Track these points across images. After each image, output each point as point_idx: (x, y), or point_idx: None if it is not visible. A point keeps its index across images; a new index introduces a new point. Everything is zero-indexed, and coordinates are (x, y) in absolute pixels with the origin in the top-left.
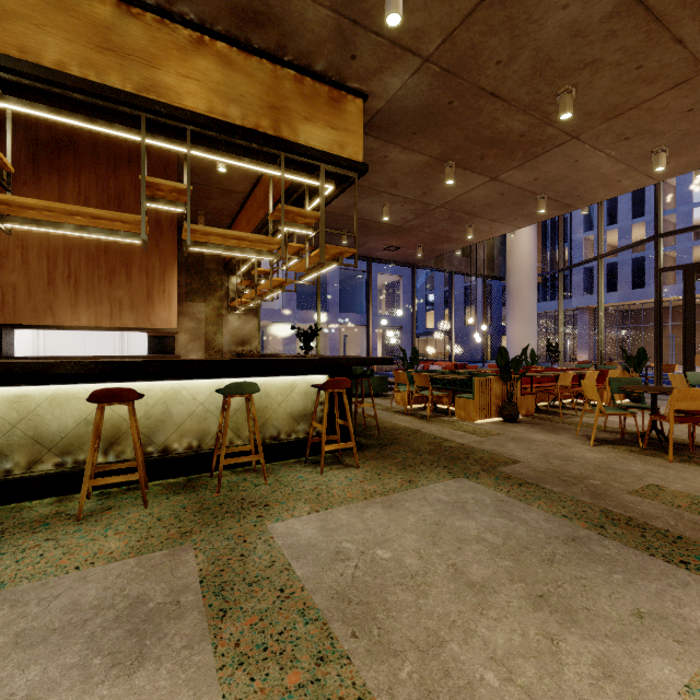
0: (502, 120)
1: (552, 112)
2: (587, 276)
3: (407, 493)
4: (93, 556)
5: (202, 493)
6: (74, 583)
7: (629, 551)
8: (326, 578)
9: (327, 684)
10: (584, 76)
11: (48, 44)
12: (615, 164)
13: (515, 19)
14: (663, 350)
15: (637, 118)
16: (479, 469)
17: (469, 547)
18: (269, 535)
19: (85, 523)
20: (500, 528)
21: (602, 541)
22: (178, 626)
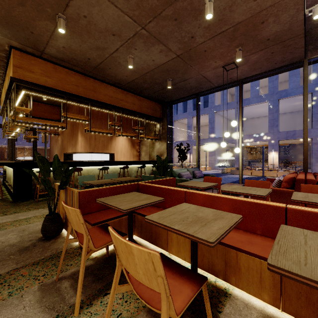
0: None
1: None
2: None
3: None
4: None
5: None
6: None
7: None
8: None
9: None
10: None
11: None
12: None
13: None
14: None
15: None
16: None
17: None
18: None
19: None
20: None
21: None
22: None
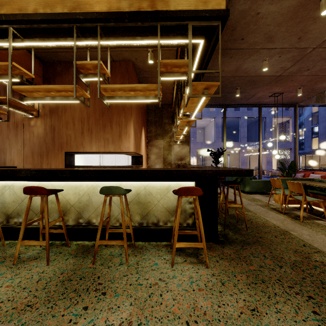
0: None
1: None
2: None
3: None
4: None
5: (86, 261)
6: None
7: None
8: None
9: None
10: None
11: (30, 2)
12: None
13: None
14: None
15: None
16: None
17: None
18: None
19: (13, 268)
20: None
21: None
22: None
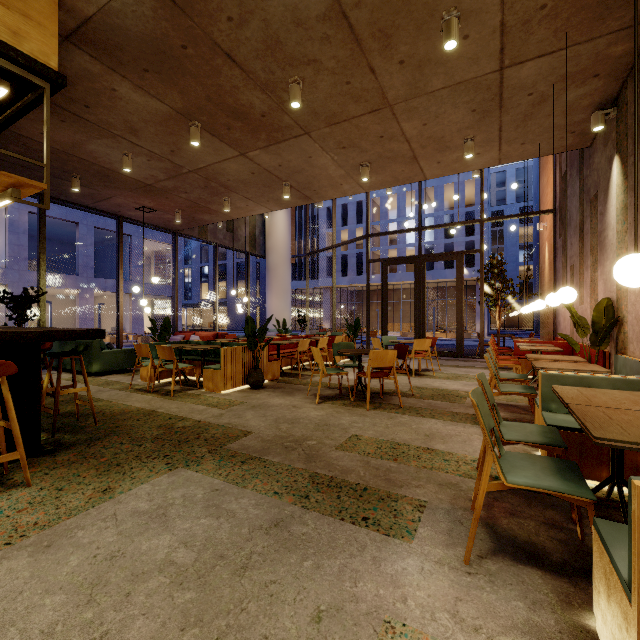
0: (243, 92)
1: (287, 100)
2: (329, 263)
3: (90, 513)
4: None
5: None
6: None
7: (324, 522)
8: None
9: None
10: (309, 72)
11: None
12: (338, 168)
13: None
14: (373, 320)
15: (349, 131)
16: (206, 451)
17: (145, 586)
18: None
19: None
20: (199, 535)
21: (303, 517)
22: None
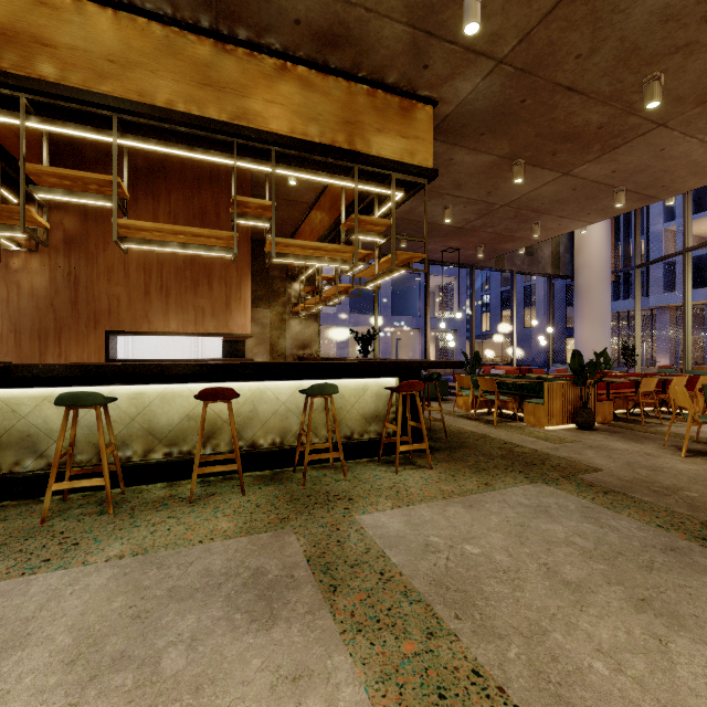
0: (579, 114)
1: (636, 100)
2: (668, 271)
3: (485, 495)
4: (211, 533)
5: (290, 485)
6: (202, 554)
7: None
8: (421, 566)
9: (441, 655)
10: (675, 60)
11: (160, 86)
12: None
13: (599, 11)
14: None
15: None
16: (558, 476)
17: (559, 549)
18: (359, 525)
19: (196, 505)
20: (589, 534)
21: (705, 553)
22: (298, 595)
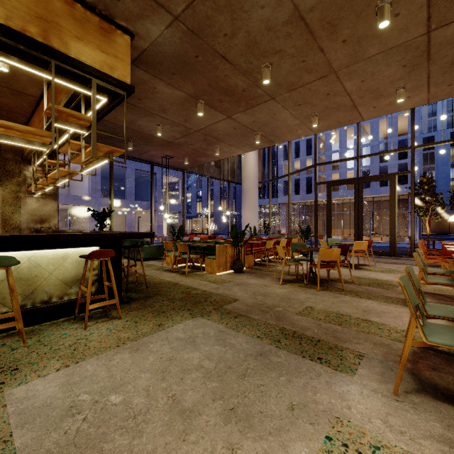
0: (231, 78)
1: (260, 78)
2: (285, 185)
3: (154, 336)
4: None
5: None
6: None
7: (292, 357)
8: (47, 441)
9: None
10: (276, 59)
11: None
12: (294, 119)
13: (233, 5)
14: (320, 227)
15: (304, 93)
16: (212, 309)
17: (190, 376)
18: (2, 403)
19: None
20: (215, 355)
21: (277, 352)
22: None
